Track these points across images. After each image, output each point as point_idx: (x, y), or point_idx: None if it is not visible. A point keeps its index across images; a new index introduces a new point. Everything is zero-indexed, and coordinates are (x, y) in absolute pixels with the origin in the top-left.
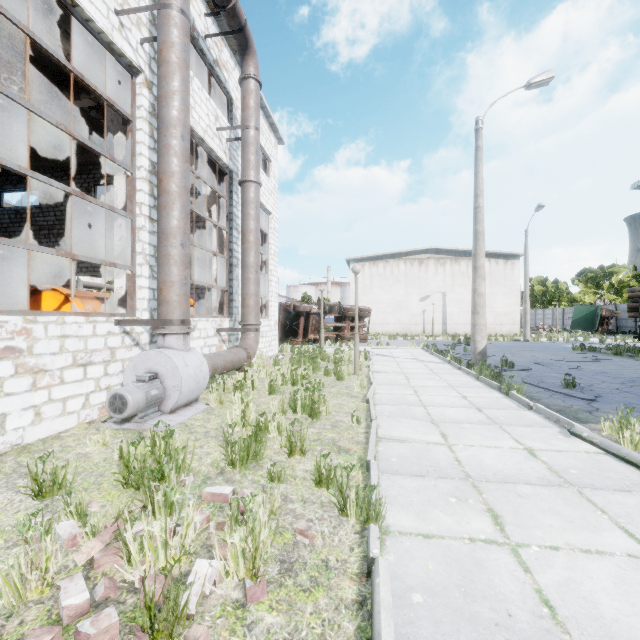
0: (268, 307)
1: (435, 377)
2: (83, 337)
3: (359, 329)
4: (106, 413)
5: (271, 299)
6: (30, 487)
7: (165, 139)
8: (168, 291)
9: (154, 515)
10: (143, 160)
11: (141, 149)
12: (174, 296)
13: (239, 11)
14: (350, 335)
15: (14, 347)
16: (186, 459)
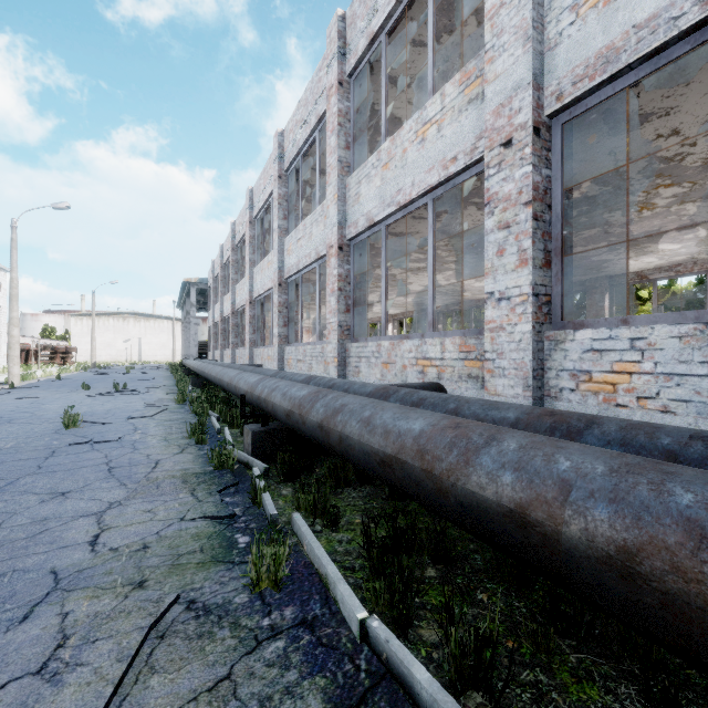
0: (0, 348)
1: None
2: None
3: (68, 359)
4: None
5: (2, 344)
6: None
7: None
8: None
9: None
10: None
11: None
12: None
13: None
14: (61, 362)
15: None
16: None
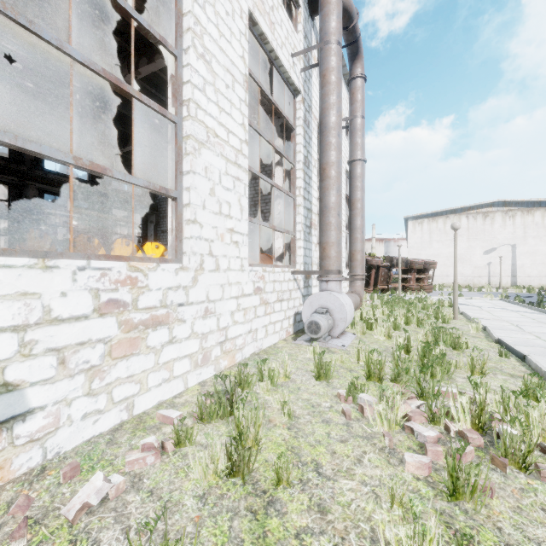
0: None
1: (545, 325)
2: (280, 282)
3: (424, 280)
4: (288, 335)
5: None
6: (314, 372)
7: (328, 139)
8: (330, 249)
9: (422, 397)
10: (301, 156)
11: (300, 148)
12: (334, 253)
13: (357, 27)
14: (416, 286)
15: (259, 287)
16: (385, 368)
